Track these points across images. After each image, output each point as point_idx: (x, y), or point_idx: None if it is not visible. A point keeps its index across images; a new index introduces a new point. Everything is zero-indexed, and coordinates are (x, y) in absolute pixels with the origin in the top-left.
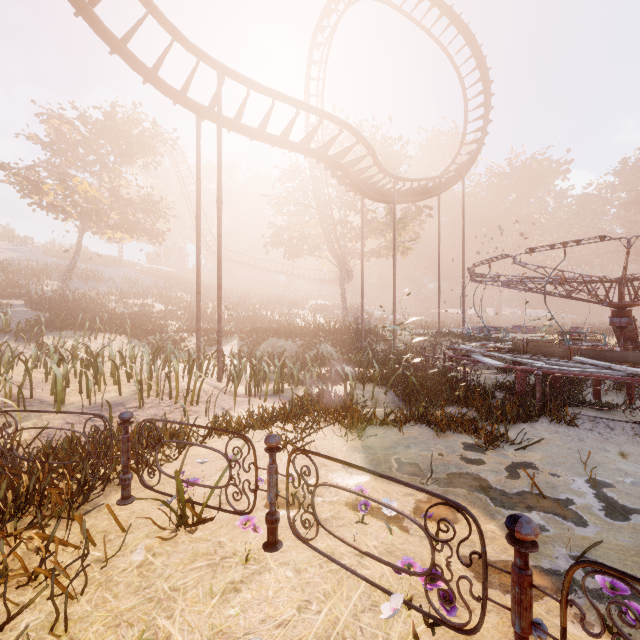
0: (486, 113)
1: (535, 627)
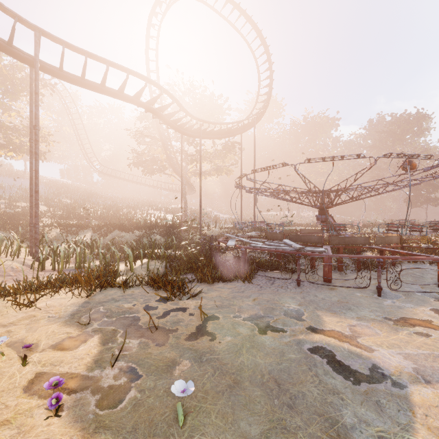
0: (269, 83)
1: None
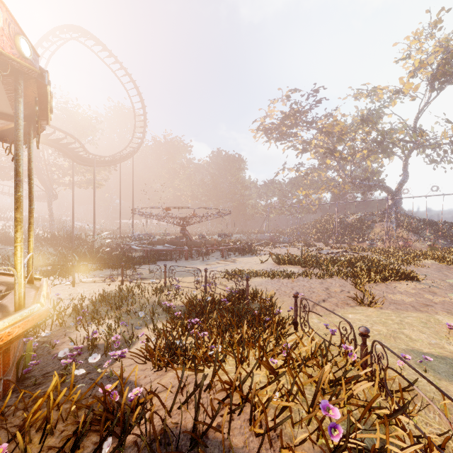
0: (144, 127)
1: (125, 277)
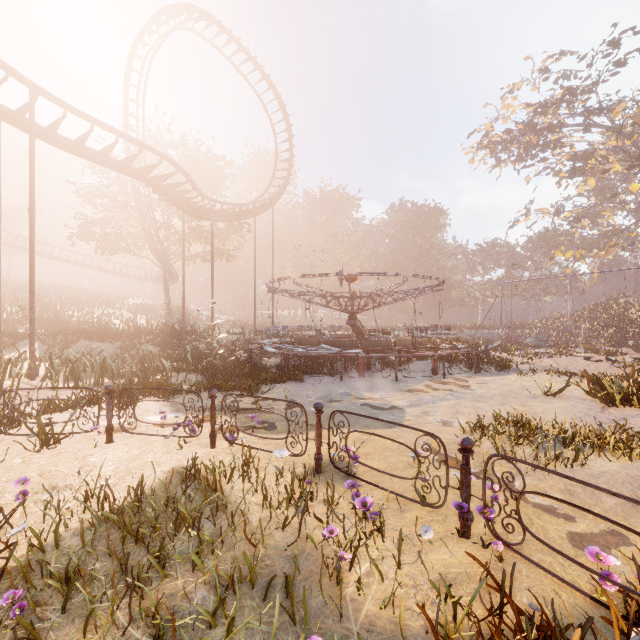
0: (290, 159)
1: (220, 427)
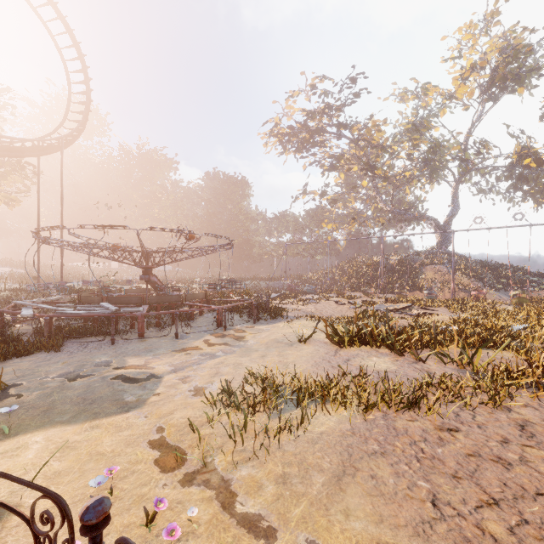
0: (86, 102)
1: None
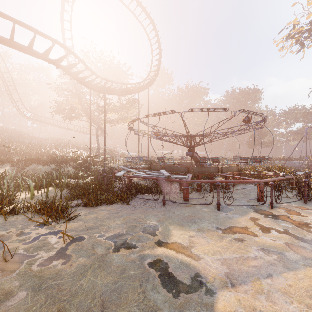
0: (159, 57)
1: None
